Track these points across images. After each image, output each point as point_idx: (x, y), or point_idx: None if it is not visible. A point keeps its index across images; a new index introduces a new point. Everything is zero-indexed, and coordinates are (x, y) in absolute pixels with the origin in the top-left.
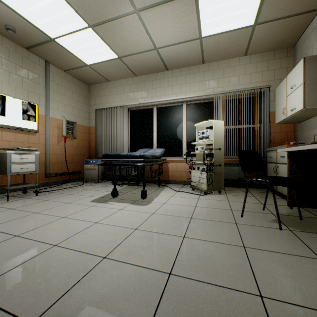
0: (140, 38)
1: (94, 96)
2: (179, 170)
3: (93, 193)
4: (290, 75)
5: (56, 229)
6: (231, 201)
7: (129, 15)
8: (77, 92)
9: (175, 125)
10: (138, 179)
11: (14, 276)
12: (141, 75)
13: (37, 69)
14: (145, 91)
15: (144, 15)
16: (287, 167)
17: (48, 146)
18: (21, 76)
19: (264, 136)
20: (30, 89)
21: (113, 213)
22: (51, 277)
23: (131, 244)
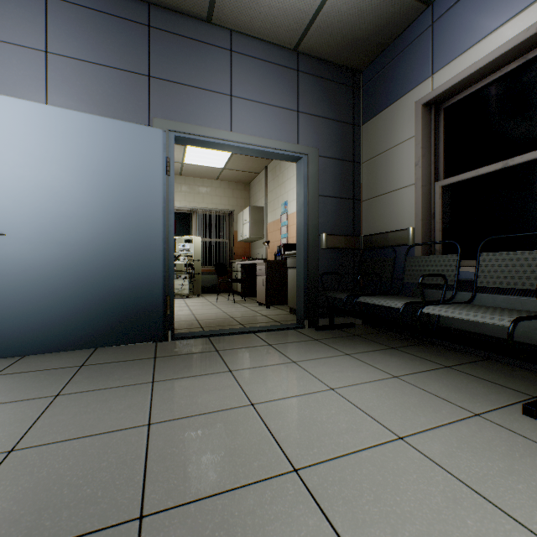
0: None
1: None
2: None
3: None
4: (244, 211)
5: None
6: (209, 299)
7: None
8: None
9: None
10: None
11: None
12: None
13: None
14: None
15: None
16: (241, 273)
17: None
18: None
19: (231, 250)
20: None
21: None
22: None
23: None
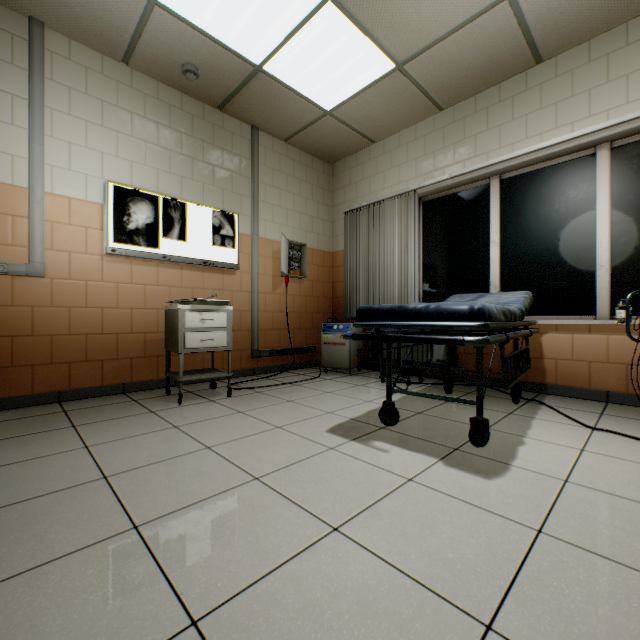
0: None
1: (342, 185)
2: (583, 355)
3: (337, 404)
4: None
5: (223, 528)
6: None
7: None
8: (309, 181)
9: (563, 219)
10: (448, 375)
11: None
12: (454, 102)
13: (237, 146)
14: (465, 144)
15: None
16: None
17: (256, 296)
18: (211, 163)
19: None
20: (226, 186)
21: (387, 494)
22: None
23: None
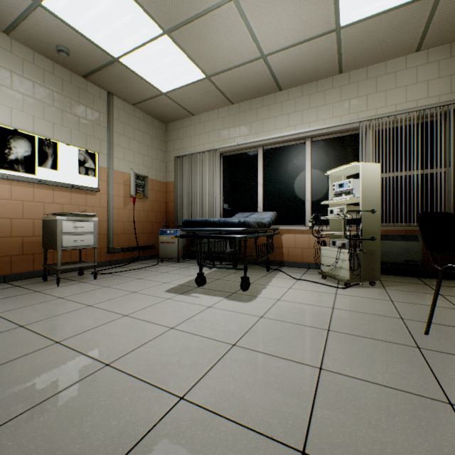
0: (239, 42)
1: (172, 139)
2: (299, 245)
3: (170, 278)
4: None
5: (112, 335)
6: (396, 302)
7: (222, 5)
8: (150, 134)
9: (292, 175)
10: (235, 259)
11: (39, 418)
12: (239, 101)
13: (97, 105)
14: (245, 126)
15: (246, 1)
16: None
17: (112, 211)
18: (77, 115)
19: None
20: (89, 132)
21: (198, 313)
22: (93, 430)
23: (226, 376)
